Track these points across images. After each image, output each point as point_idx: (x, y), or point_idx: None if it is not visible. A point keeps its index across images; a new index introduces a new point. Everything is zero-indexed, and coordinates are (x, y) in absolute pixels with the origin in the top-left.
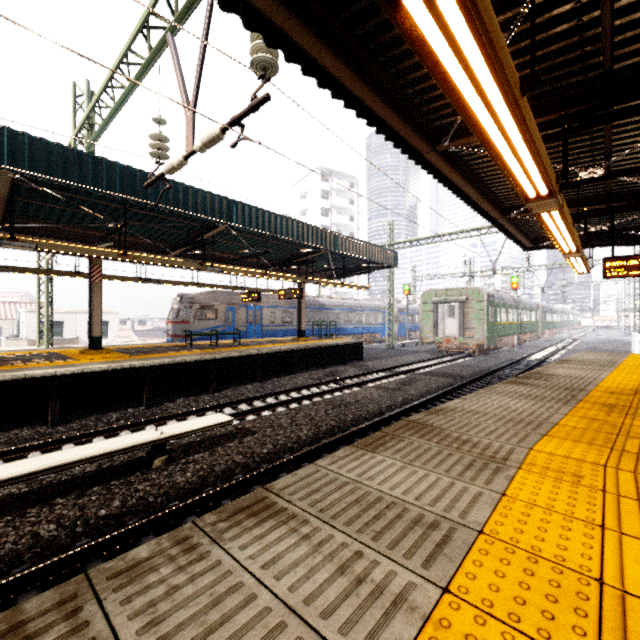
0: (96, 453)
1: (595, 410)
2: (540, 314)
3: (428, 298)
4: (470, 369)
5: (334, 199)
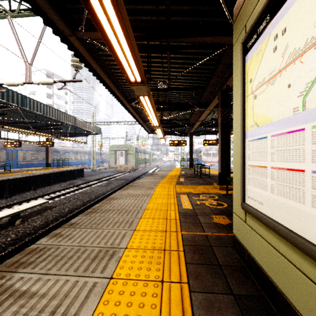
0: None
1: (167, 179)
2: (151, 155)
3: (112, 148)
4: (130, 177)
5: (55, 90)
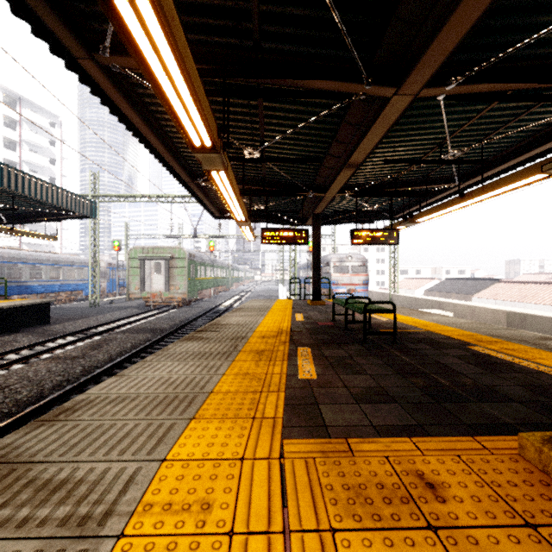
0: None
1: (249, 361)
2: (230, 271)
3: (136, 254)
4: (172, 321)
5: (26, 132)
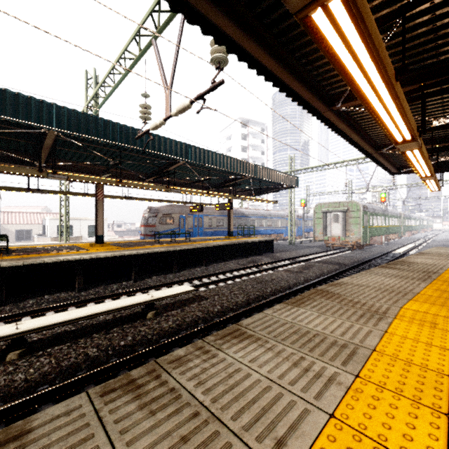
0: (115, 307)
1: (445, 285)
2: (402, 220)
3: (319, 209)
4: (350, 259)
5: (250, 140)
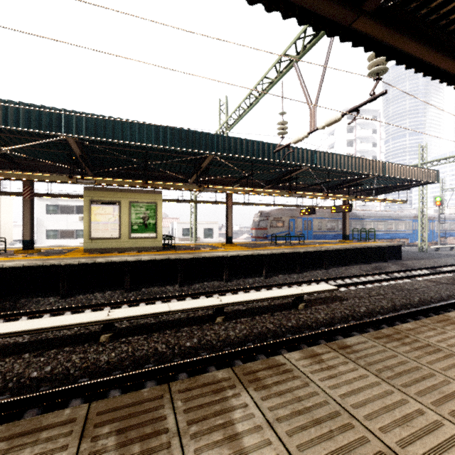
0: (277, 295)
1: None
2: None
3: None
4: None
5: (358, 131)
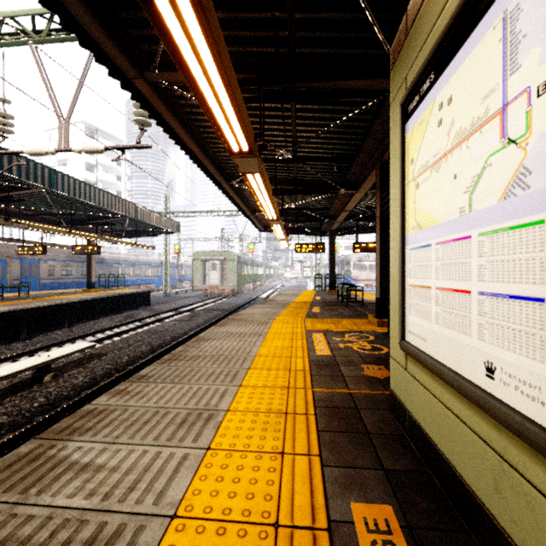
0: (9, 372)
1: (292, 309)
2: (264, 269)
3: (198, 257)
4: (229, 305)
5: (101, 157)
